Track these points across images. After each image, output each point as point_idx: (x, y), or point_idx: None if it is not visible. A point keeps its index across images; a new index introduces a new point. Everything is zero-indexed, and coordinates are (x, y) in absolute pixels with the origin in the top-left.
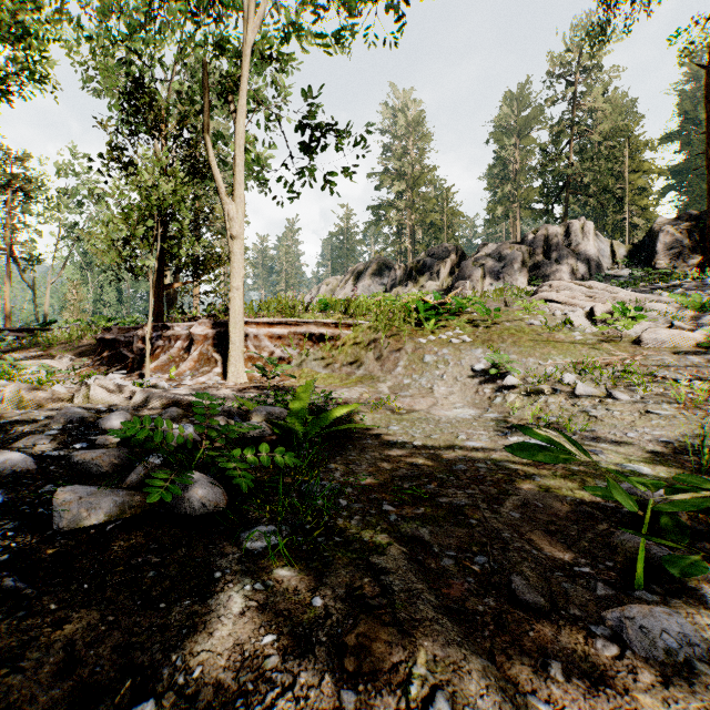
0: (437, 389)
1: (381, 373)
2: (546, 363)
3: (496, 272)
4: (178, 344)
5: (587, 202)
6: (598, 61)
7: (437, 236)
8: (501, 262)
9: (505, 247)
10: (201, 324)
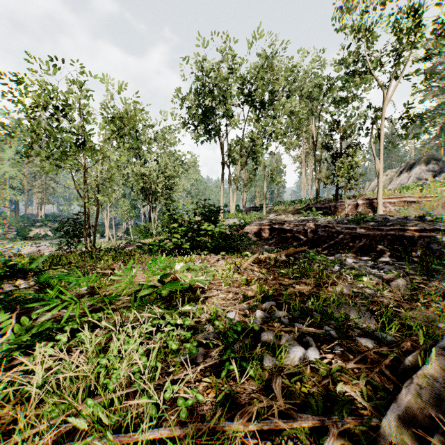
0: None
1: None
2: None
3: None
4: (349, 207)
5: None
6: None
7: None
8: None
9: None
10: (360, 200)
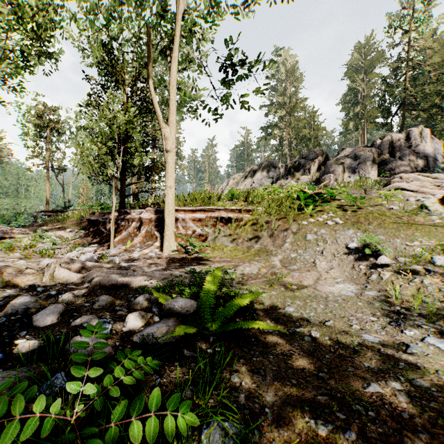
0: (319, 264)
1: (273, 247)
2: (412, 244)
3: (353, 168)
4: (133, 224)
5: (418, 115)
6: (429, 12)
7: (307, 145)
8: (357, 160)
9: (359, 150)
10: (147, 211)
